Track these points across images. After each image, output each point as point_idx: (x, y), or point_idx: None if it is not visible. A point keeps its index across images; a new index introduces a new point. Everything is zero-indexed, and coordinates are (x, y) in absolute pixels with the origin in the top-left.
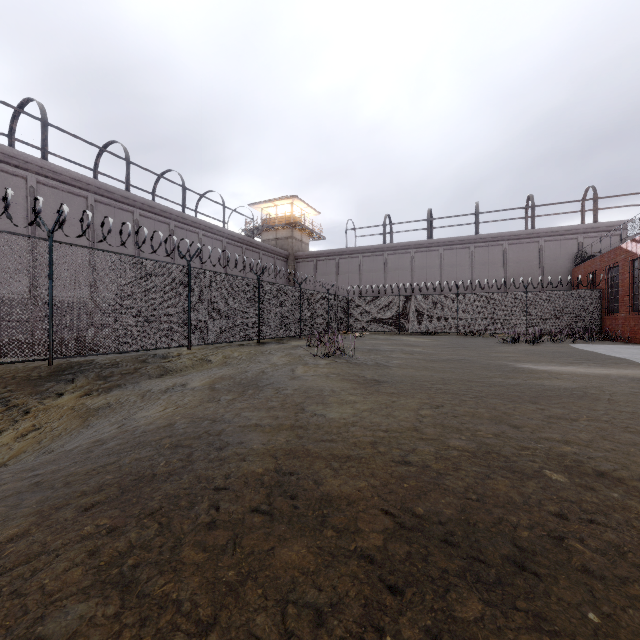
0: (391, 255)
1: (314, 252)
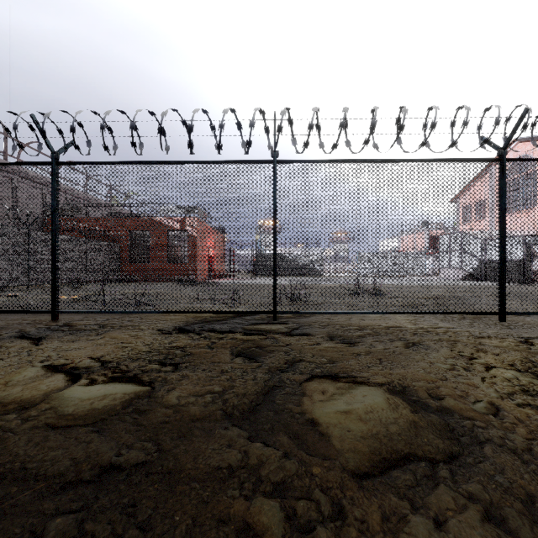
0: None
1: None
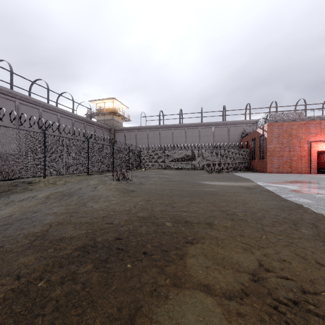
0: (163, 130)
1: (124, 127)
